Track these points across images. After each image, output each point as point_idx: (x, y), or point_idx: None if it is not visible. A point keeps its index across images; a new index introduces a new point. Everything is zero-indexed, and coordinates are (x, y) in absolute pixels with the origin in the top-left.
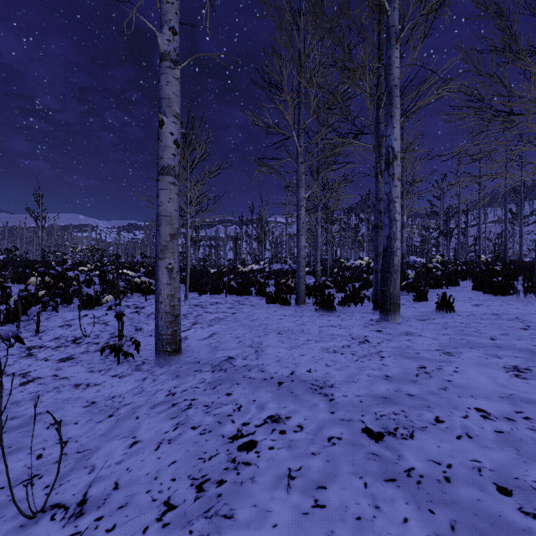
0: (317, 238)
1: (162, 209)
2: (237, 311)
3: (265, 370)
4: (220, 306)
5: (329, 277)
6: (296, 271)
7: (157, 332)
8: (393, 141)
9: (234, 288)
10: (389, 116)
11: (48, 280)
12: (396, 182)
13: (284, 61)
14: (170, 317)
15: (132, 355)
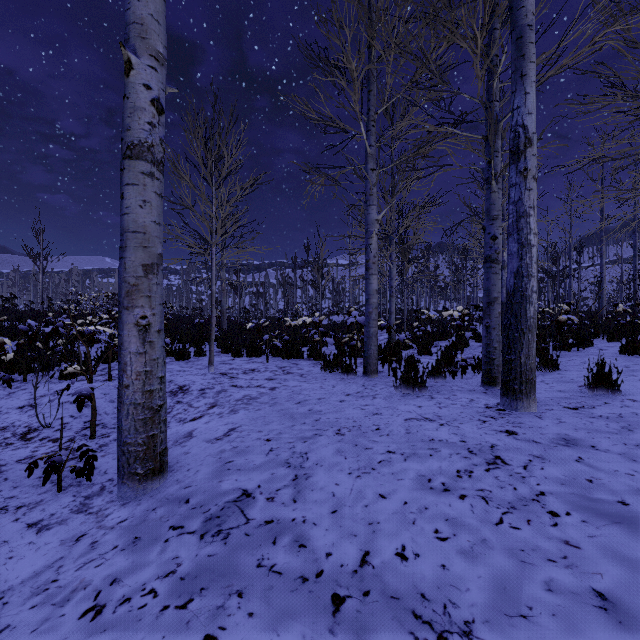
0: (391, 281)
1: (128, 220)
2: (278, 384)
3: (307, 543)
4: (256, 376)
5: (411, 335)
6: (365, 327)
7: (119, 440)
8: (525, 115)
9: (279, 348)
10: (517, 76)
11: (0, 341)
12: (531, 183)
13: (347, 14)
14: (143, 413)
15: (86, 474)
